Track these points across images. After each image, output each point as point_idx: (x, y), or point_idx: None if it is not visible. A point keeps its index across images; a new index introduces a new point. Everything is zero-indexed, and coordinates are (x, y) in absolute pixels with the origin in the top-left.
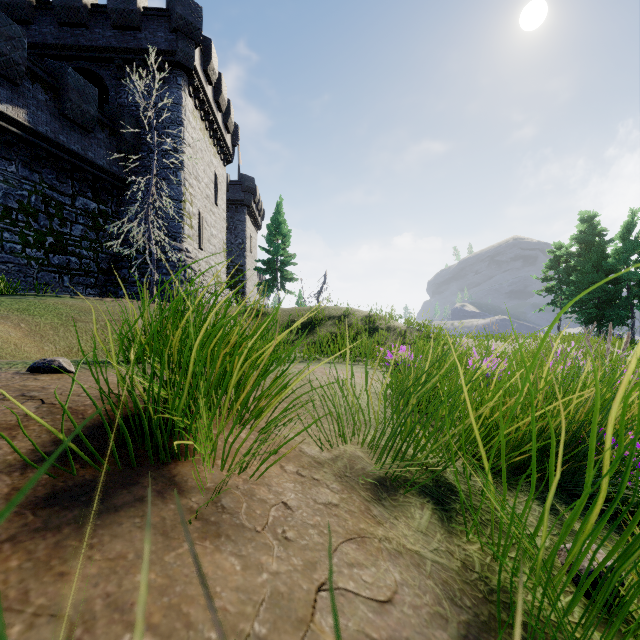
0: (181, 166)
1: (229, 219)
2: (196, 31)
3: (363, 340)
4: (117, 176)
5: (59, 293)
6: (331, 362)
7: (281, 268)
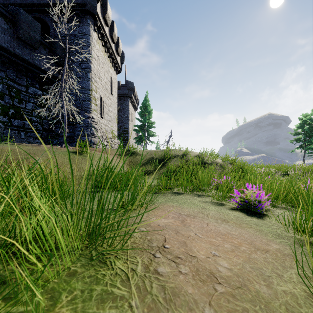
0: (89, 70)
1: (120, 104)
2: None
3: (205, 175)
4: (53, 76)
5: (18, 142)
6: (180, 192)
7: (147, 129)
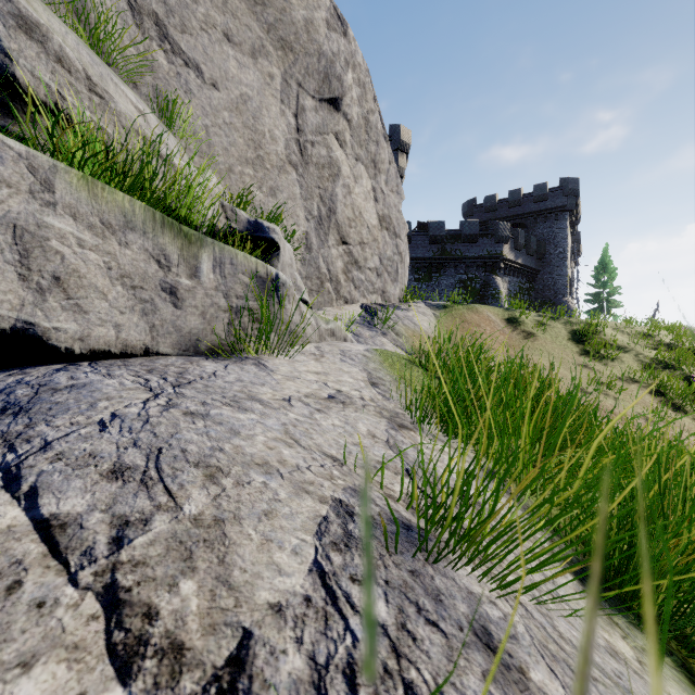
0: (567, 259)
1: None
2: (576, 191)
3: None
4: (537, 270)
5: None
6: None
7: (607, 298)
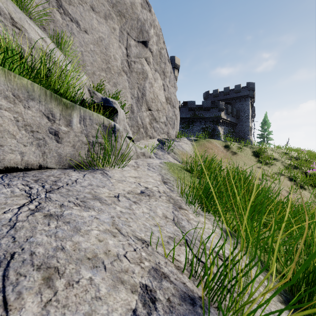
0: (249, 118)
1: None
2: (253, 88)
3: None
4: (236, 123)
5: None
6: None
7: (266, 136)
